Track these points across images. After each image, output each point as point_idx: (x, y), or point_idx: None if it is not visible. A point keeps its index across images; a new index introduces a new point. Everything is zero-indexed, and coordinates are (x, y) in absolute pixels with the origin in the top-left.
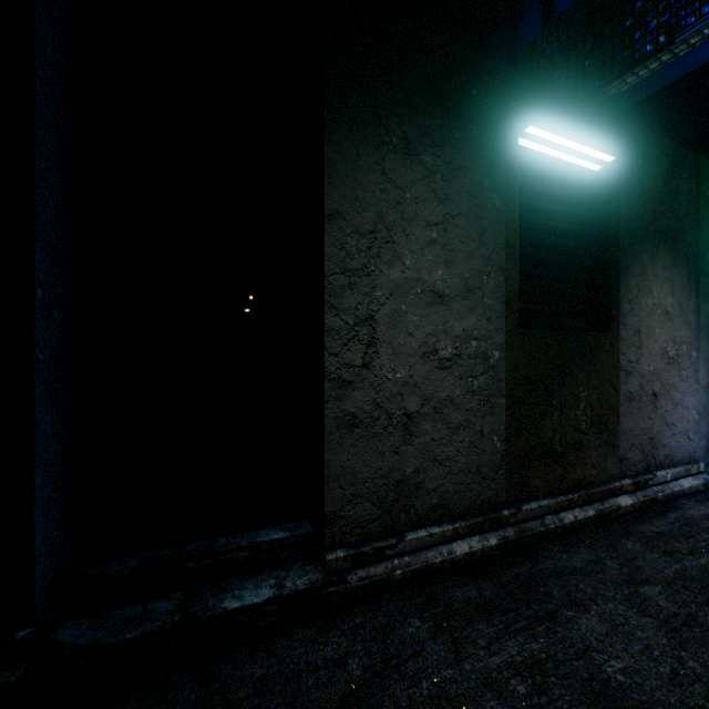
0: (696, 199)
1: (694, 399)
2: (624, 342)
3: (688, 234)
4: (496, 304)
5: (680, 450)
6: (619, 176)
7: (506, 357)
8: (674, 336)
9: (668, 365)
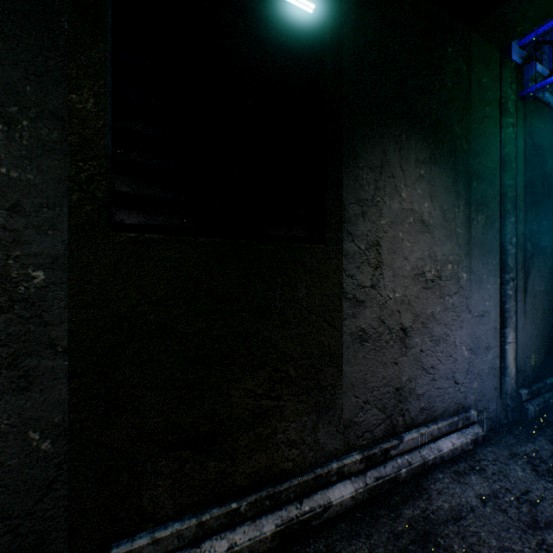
0: (467, 84)
1: (464, 332)
2: (351, 259)
3: (456, 124)
4: (41, 180)
5: (444, 398)
6: (343, 21)
7: (72, 280)
8: (434, 252)
9: (426, 289)
